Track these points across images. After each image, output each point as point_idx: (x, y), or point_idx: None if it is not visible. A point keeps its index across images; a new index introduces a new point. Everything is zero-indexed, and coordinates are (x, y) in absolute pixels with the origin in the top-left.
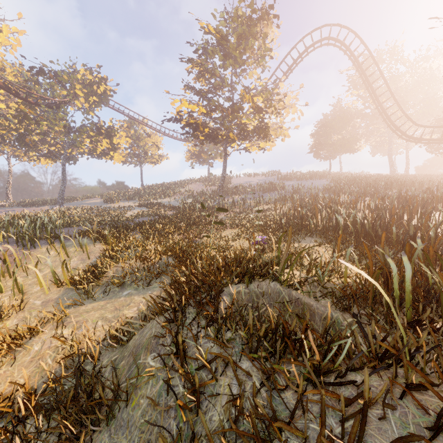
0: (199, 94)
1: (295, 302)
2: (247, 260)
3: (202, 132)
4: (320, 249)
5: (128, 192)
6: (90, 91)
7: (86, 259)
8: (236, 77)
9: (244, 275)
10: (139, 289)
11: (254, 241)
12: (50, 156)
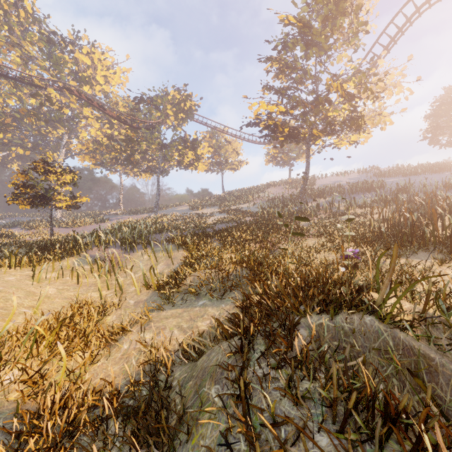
0: (278, 93)
1: (403, 349)
2: (333, 281)
3: (281, 133)
4: (441, 269)
5: (210, 199)
6: (178, 109)
7: (171, 265)
8: (321, 66)
9: (328, 303)
10: (213, 300)
11: (343, 255)
12: (149, 170)
